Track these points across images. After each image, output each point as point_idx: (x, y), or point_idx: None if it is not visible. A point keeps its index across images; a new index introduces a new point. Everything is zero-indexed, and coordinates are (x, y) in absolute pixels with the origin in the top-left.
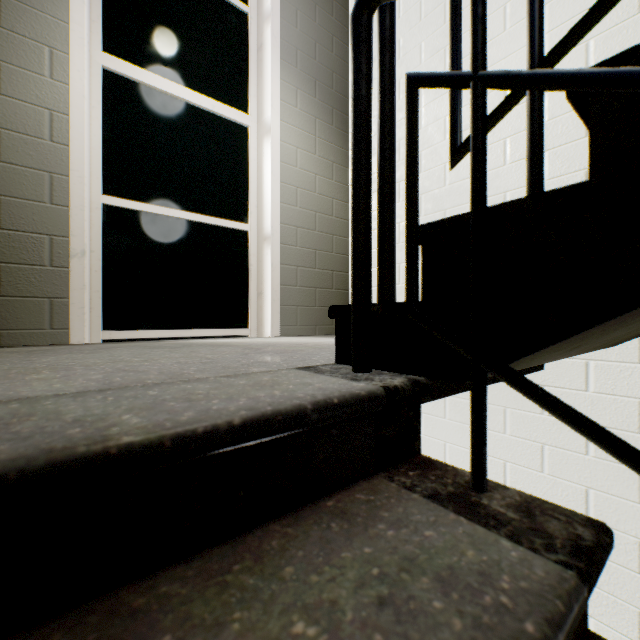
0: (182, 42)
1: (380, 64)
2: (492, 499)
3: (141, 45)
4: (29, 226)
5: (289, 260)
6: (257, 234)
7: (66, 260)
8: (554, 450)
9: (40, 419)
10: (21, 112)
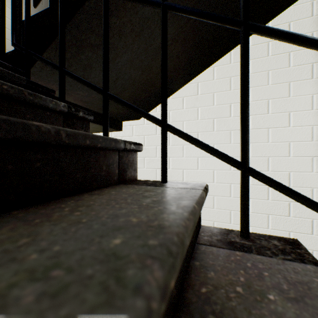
0: None
1: None
2: None
3: None
4: None
5: None
6: None
7: None
8: None
9: None
10: None
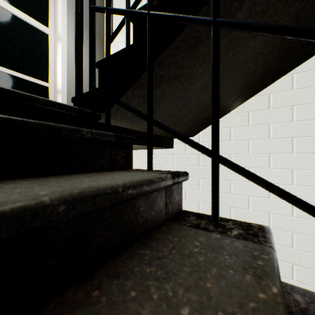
0: None
1: (89, 5)
2: None
3: None
4: None
5: (72, 104)
6: (54, 89)
7: None
8: None
9: None
10: None
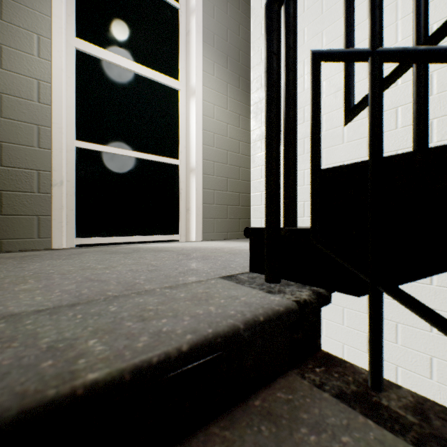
0: (132, 30)
1: (286, 43)
2: (390, 400)
3: (103, 32)
4: (23, 164)
5: (208, 185)
6: (185, 167)
7: (49, 188)
8: (405, 327)
9: (19, 345)
10: (17, 81)
